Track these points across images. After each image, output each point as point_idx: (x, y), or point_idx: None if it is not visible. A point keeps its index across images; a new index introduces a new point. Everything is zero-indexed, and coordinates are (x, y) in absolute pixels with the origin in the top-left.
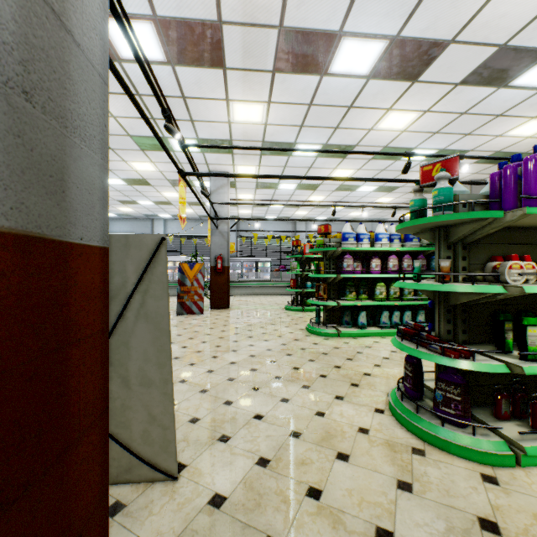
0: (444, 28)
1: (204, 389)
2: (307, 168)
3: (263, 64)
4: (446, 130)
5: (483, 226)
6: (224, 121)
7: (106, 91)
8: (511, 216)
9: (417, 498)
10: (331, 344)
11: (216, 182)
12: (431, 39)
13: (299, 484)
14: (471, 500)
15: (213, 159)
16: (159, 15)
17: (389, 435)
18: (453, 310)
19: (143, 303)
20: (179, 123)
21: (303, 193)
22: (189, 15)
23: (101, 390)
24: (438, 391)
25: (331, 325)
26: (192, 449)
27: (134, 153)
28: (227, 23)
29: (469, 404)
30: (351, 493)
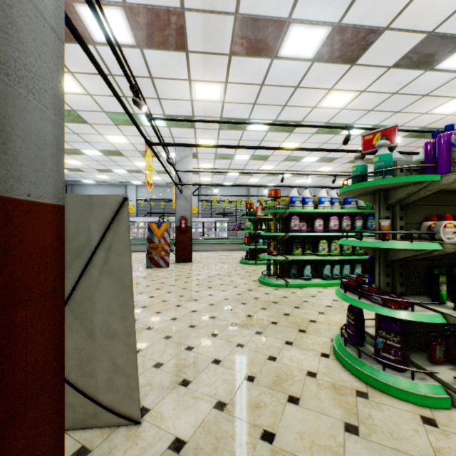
0: (380, 16)
1: (168, 336)
2: (259, 141)
3: (220, 48)
4: (379, 108)
5: (420, 189)
6: (187, 99)
7: (61, 48)
8: (446, 180)
9: (363, 441)
10: (281, 294)
11: (181, 153)
12: (369, 26)
13: (254, 427)
14: (413, 442)
15: (178, 133)
16: (128, 2)
17: (335, 378)
18: (391, 265)
19: (107, 260)
20: (148, 101)
21: (255, 163)
22: (155, 2)
23: (54, 350)
24: (379, 338)
25: (280, 277)
26: (155, 393)
27: (109, 127)
28: (189, 10)
29: (408, 351)
30: (302, 436)
